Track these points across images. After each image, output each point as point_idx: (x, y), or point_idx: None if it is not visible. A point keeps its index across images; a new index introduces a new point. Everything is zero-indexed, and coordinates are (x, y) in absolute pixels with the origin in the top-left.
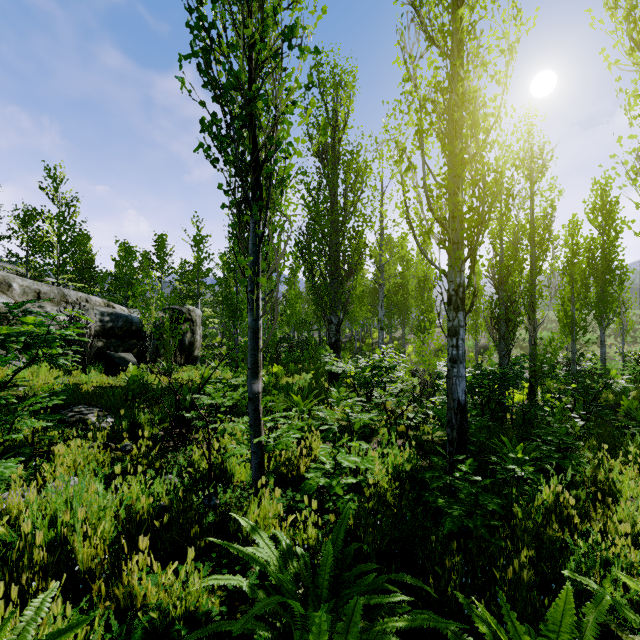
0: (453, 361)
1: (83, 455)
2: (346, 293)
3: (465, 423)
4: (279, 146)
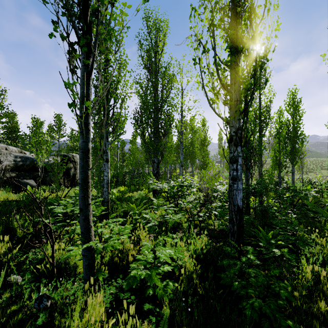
0: (234, 179)
1: None
2: (162, 145)
3: (242, 220)
4: None
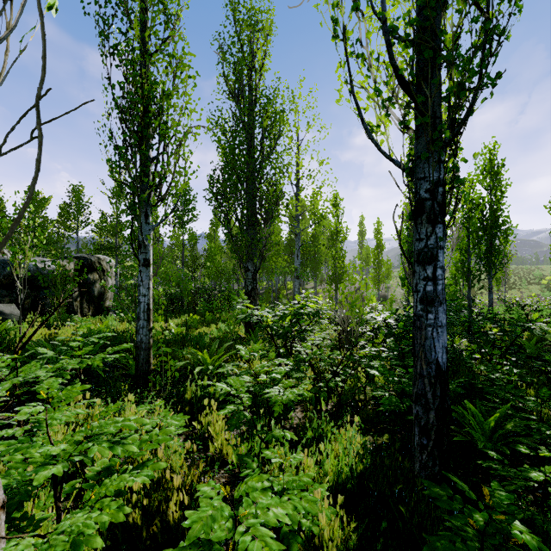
0: (428, 302)
1: None
2: (263, 239)
3: (446, 398)
4: None
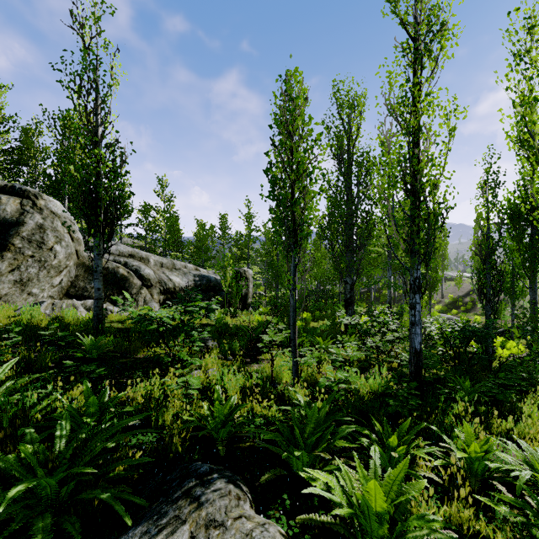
0: (412, 324)
1: (214, 360)
2: (358, 262)
3: (420, 362)
4: (305, 223)
